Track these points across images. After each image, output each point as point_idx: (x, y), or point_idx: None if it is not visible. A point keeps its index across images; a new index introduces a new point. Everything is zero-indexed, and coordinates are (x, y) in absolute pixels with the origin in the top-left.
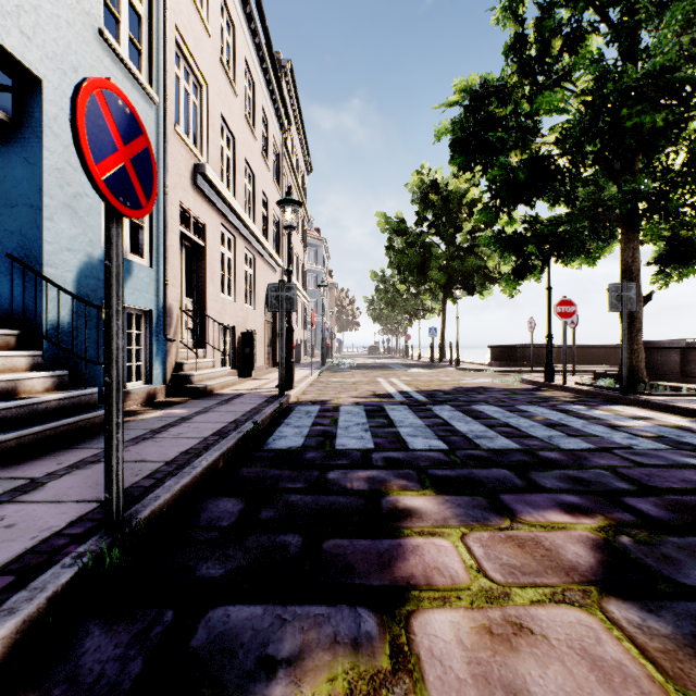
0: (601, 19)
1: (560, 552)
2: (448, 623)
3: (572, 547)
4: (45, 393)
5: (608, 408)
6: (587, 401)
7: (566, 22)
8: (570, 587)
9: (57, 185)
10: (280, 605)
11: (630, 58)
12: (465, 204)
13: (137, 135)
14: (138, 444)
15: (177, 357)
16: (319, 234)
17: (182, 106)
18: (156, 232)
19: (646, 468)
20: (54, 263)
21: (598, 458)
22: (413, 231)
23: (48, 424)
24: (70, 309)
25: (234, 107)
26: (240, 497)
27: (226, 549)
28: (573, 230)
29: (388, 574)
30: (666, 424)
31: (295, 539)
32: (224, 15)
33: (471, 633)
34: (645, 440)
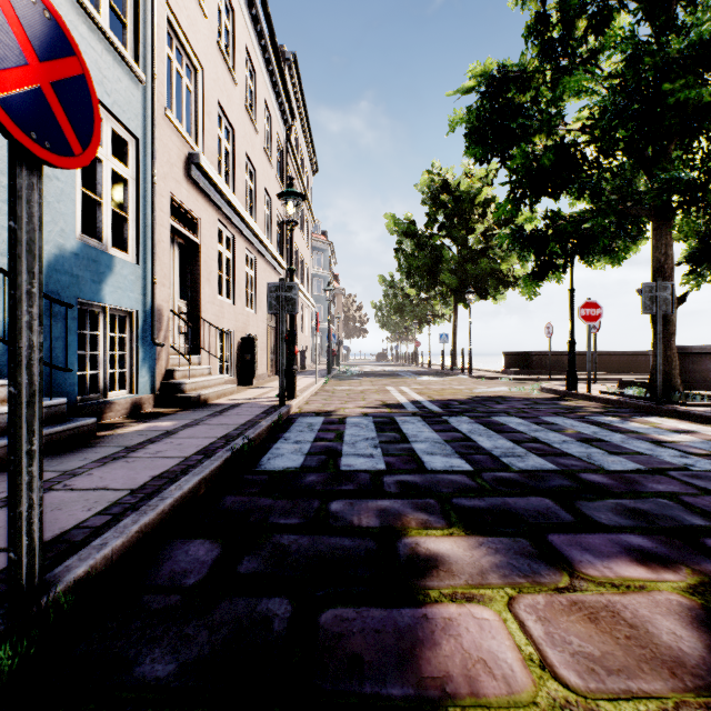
0: None
1: (651, 632)
2: None
3: (664, 622)
4: None
5: (643, 420)
6: (618, 412)
7: None
8: (685, 700)
9: None
10: None
11: (665, 34)
12: (478, 205)
13: (64, 53)
14: (105, 465)
15: (168, 363)
16: (325, 238)
17: (174, 89)
18: (142, 225)
19: None
20: None
21: (654, 482)
22: (423, 233)
23: None
24: None
25: (233, 96)
26: (218, 539)
27: (185, 626)
28: (599, 225)
29: (413, 673)
30: None
31: (282, 608)
32: None
33: None
34: (700, 459)
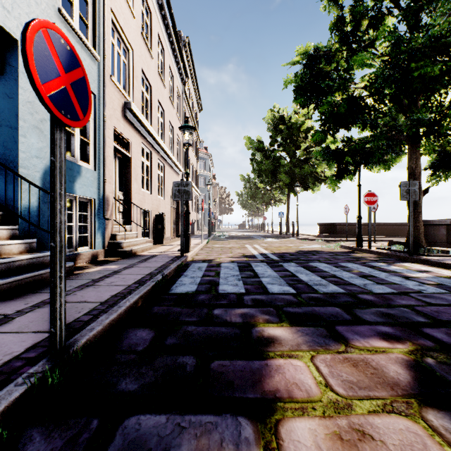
0: (395, 5)
1: (384, 371)
2: (307, 430)
3: (392, 367)
4: (19, 254)
5: (401, 264)
6: (386, 260)
7: (371, 8)
8: (396, 399)
9: (28, 113)
10: (179, 414)
11: (415, 30)
12: (303, 131)
13: (76, 67)
14: (83, 289)
15: (112, 230)
16: (206, 151)
17: (115, 63)
18: (97, 146)
19: (434, 306)
20: (27, 166)
21: (400, 299)
22: (268, 148)
23: (20, 276)
24: (38, 197)
25: (150, 65)
26: (152, 328)
27: (140, 368)
28: (376, 146)
29: (260, 389)
30: (442, 276)
31: (190, 360)
32: (144, 5)
33: (326, 439)
34: (430, 287)
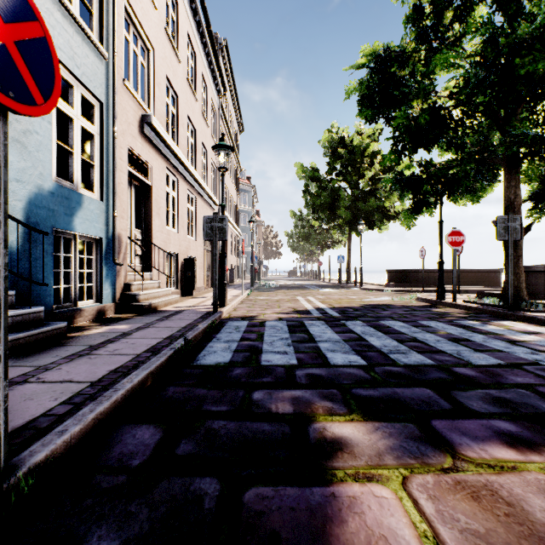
0: None
1: (526, 509)
2: None
3: (536, 500)
4: None
5: (499, 323)
6: (478, 317)
7: None
8: None
9: None
10: None
11: (515, 21)
12: (367, 156)
13: (27, 18)
14: (72, 361)
15: (126, 279)
16: (249, 182)
17: (131, 65)
18: (105, 170)
19: None
20: None
21: (513, 375)
22: (325, 178)
23: None
24: (18, 235)
25: (177, 71)
26: (161, 424)
27: (129, 504)
28: (463, 171)
29: None
30: None
31: (212, 487)
32: None
33: None
34: None
